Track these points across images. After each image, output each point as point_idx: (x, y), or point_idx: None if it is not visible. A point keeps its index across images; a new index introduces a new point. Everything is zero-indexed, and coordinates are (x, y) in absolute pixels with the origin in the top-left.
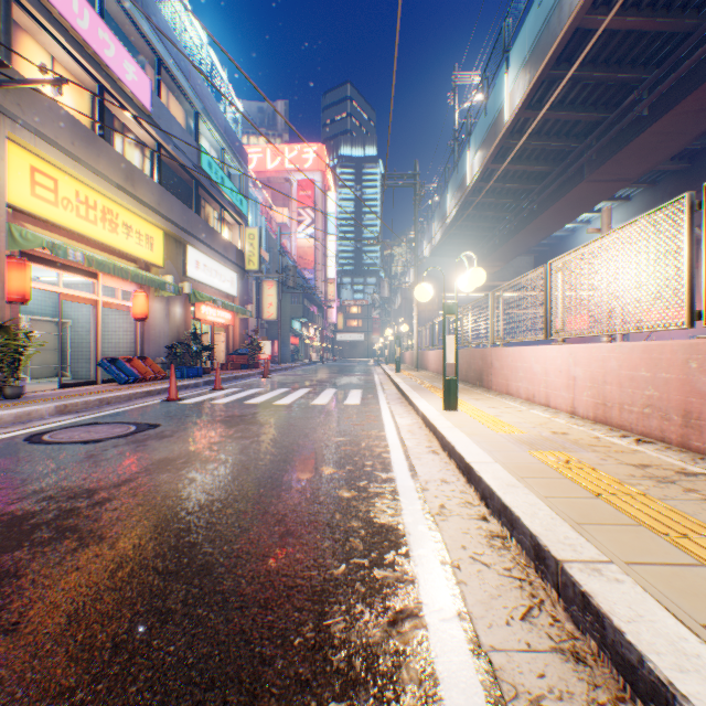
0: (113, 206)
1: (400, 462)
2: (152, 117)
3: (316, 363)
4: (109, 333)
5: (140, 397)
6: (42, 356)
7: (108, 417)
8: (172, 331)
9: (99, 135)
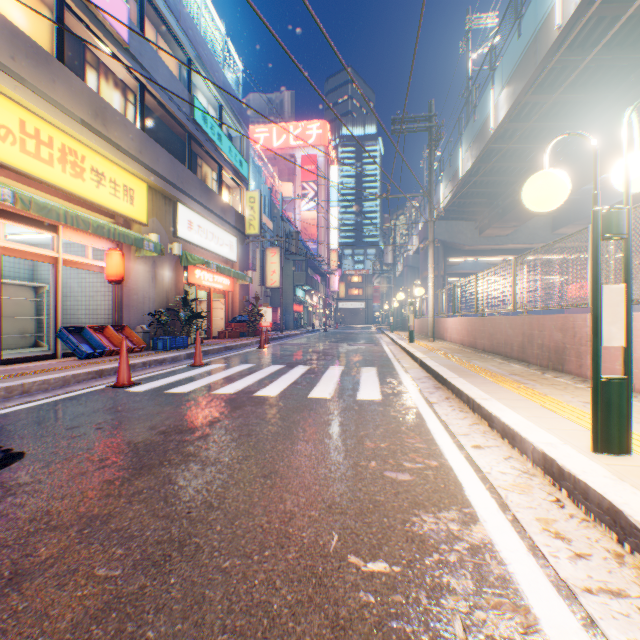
0: (76, 146)
1: None
2: (131, 51)
3: (318, 330)
4: (86, 298)
5: (85, 380)
6: (13, 324)
7: None
8: (159, 296)
9: (57, 58)
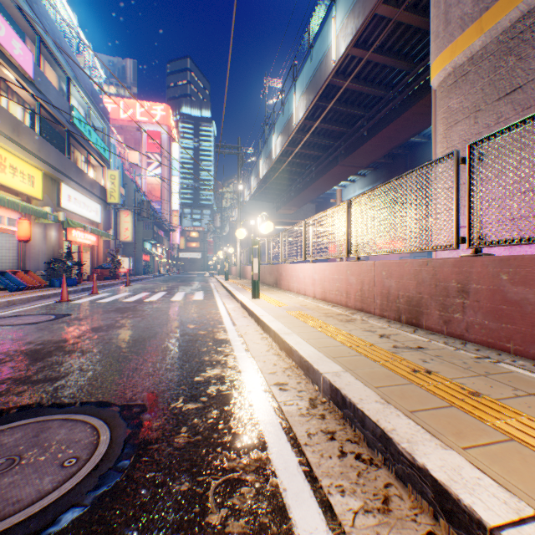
0: (2, 152)
1: (228, 321)
2: (34, 82)
3: (164, 275)
4: None
5: (36, 300)
6: None
7: (24, 312)
8: (49, 250)
9: None
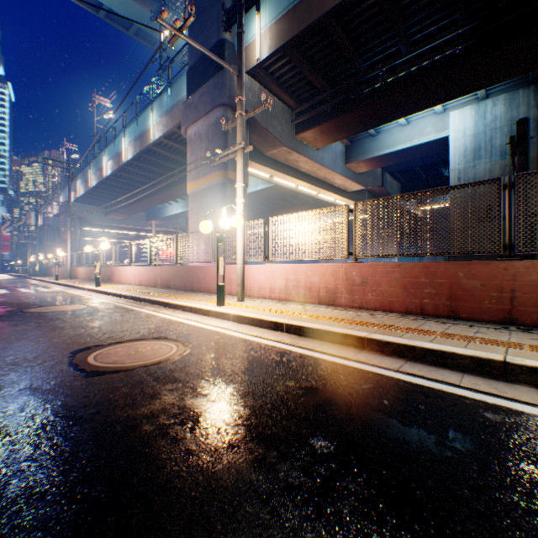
0: None
1: (87, 295)
2: None
3: None
4: None
5: None
6: None
7: None
8: None
9: None
